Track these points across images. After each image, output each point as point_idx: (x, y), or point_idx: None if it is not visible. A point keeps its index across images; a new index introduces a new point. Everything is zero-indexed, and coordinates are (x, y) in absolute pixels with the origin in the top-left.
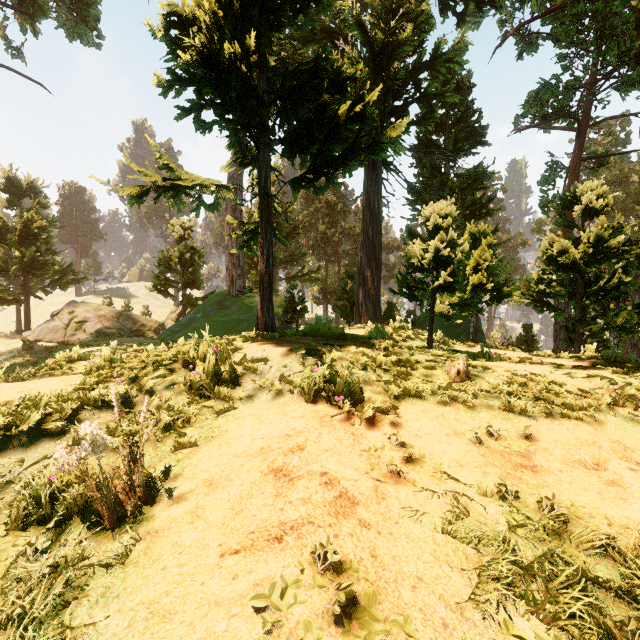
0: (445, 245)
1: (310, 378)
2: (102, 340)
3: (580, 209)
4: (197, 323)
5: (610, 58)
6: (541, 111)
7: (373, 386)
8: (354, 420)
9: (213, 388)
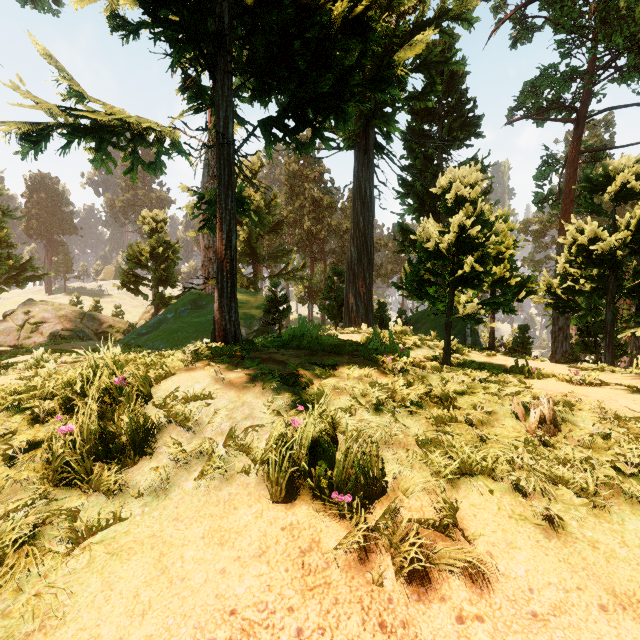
0: (470, 224)
1: (283, 437)
2: (51, 345)
3: (615, 190)
4: (167, 324)
5: (617, 40)
6: (536, 103)
7: (397, 447)
8: (377, 559)
9: (92, 463)
